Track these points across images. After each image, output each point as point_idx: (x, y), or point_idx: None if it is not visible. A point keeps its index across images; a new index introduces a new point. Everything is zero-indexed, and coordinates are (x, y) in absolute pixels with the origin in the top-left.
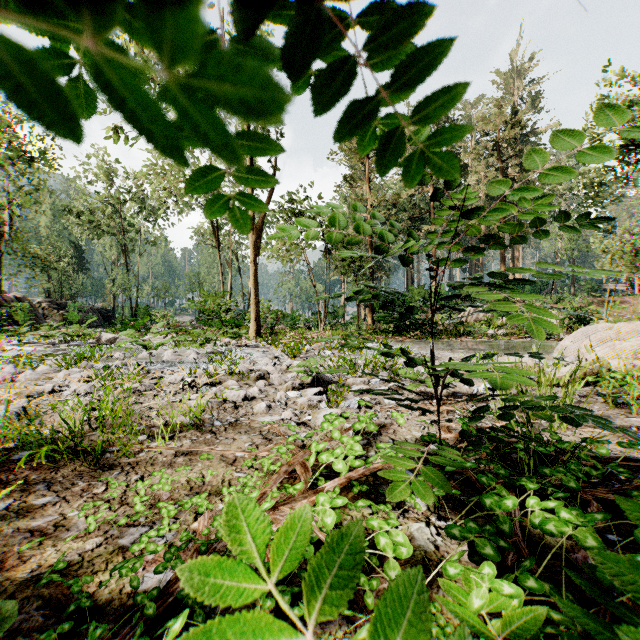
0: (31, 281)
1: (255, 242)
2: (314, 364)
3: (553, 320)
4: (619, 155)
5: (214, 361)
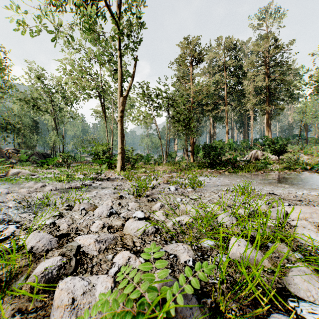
0: (5, 138)
1: (121, 108)
2: (158, 276)
3: (304, 159)
4: None
5: (40, 209)
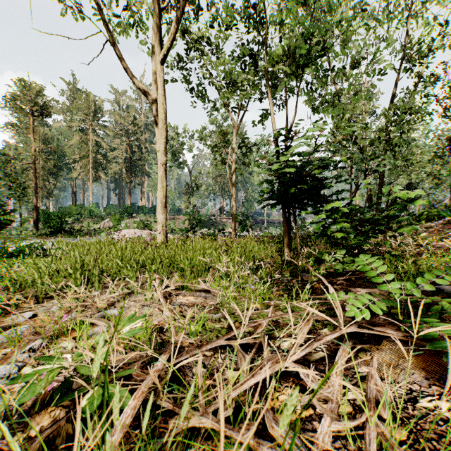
0: None
1: None
2: None
3: None
4: (172, 156)
5: None
